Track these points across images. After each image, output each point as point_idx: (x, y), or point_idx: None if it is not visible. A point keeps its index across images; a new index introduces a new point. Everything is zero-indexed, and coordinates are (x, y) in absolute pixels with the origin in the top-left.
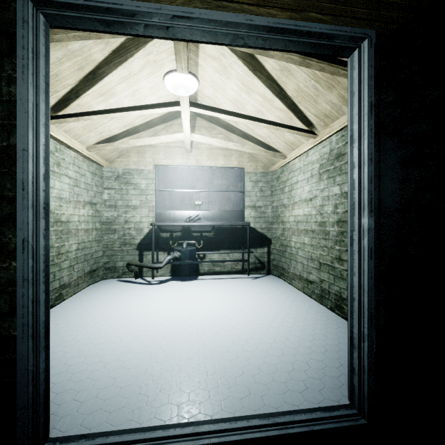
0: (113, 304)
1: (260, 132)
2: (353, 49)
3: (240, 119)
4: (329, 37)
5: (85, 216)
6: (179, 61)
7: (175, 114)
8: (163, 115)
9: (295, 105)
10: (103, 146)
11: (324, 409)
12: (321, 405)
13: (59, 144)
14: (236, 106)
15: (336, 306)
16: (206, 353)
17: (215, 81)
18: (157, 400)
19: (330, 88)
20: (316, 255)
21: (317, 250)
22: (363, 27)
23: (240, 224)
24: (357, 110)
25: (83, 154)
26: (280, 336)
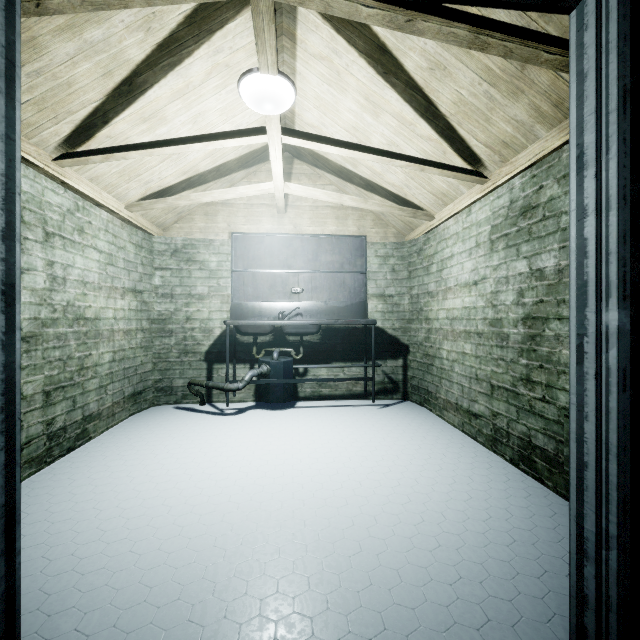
0: (164, 446)
1: (392, 178)
2: None
3: (363, 155)
4: None
5: (124, 310)
6: (261, 51)
7: (261, 154)
8: (243, 155)
9: (453, 129)
10: (151, 203)
11: None
12: None
13: (82, 199)
14: (354, 137)
15: (521, 458)
16: (306, 541)
17: (323, 98)
18: (219, 637)
19: (515, 94)
20: (484, 373)
21: (487, 365)
22: None
23: (361, 322)
24: (592, 106)
25: (120, 216)
26: (431, 511)
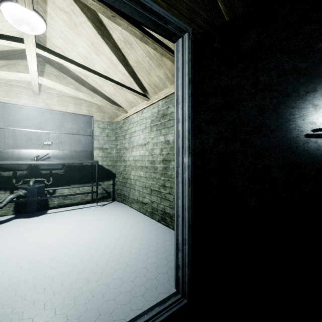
0: None
1: (107, 89)
2: (179, 37)
3: (90, 73)
4: (165, 20)
5: None
6: None
7: (20, 54)
8: (4, 50)
9: (135, 73)
10: None
11: (160, 303)
12: (158, 300)
13: None
14: (86, 62)
15: (162, 219)
16: (54, 288)
17: (66, 34)
18: None
19: (159, 66)
20: (148, 184)
21: (149, 181)
22: (185, 23)
23: (90, 162)
24: (181, 81)
25: None
26: (124, 251)
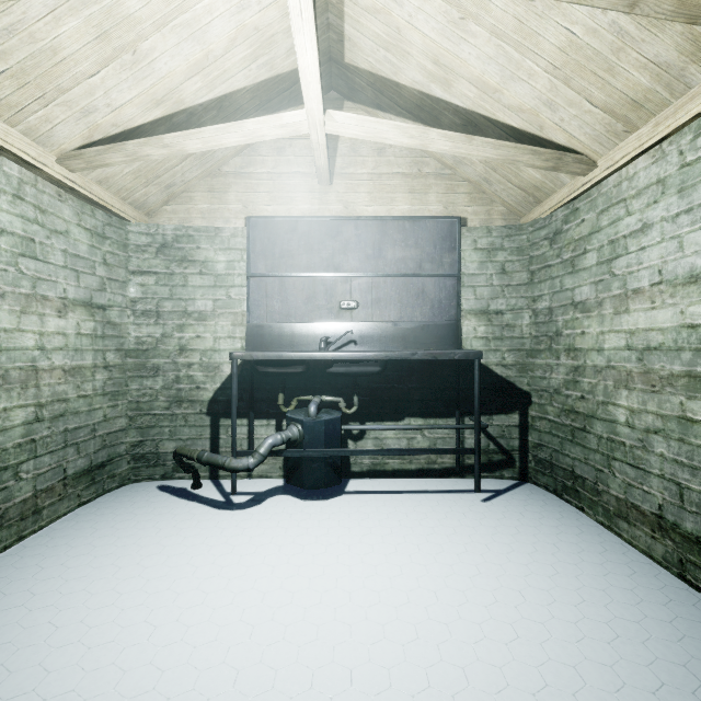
0: (85, 599)
1: (520, 94)
2: None
3: None
4: None
5: (66, 336)
6: None
7: (292, 88)
8: (260, 83)
9: None
10: (98, 152)
11: None
12: None
13: None
14: (454, 7)
15: None
16: None
17: None
18: None
19: None
20: None
21: None
22: None
23: (457, 355)
24: None
25: (48, 175)
26: None
